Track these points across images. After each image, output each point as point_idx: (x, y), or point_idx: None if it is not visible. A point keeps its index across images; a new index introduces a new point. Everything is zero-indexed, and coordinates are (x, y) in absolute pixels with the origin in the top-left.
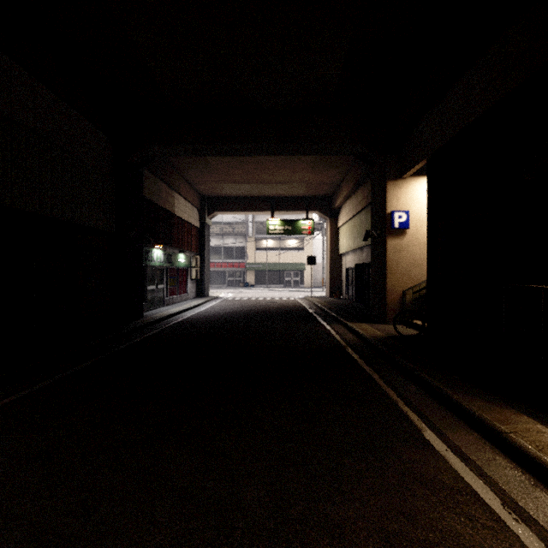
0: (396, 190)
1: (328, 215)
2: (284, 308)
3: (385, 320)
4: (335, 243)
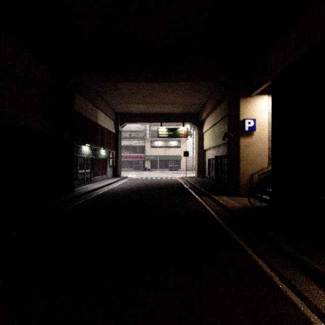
0: (246, 104)
1: (196, 125)
2: (169, 185)
3: (239, 194)
4: (201, 143)
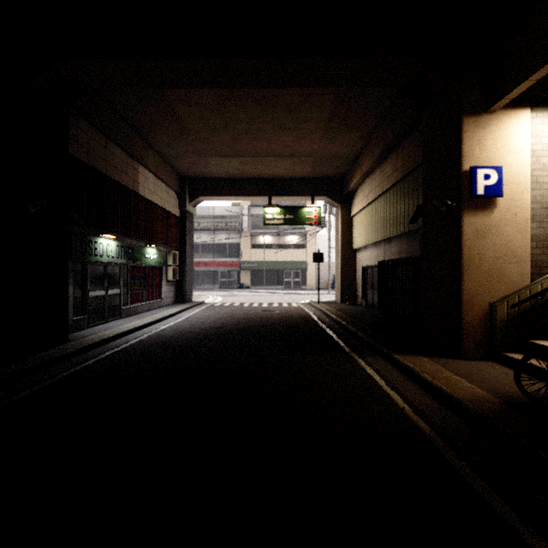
0: (478, 132)
1: (339, 201)
2: (286, 321)
3: (460, 352)
4: (347, 236)
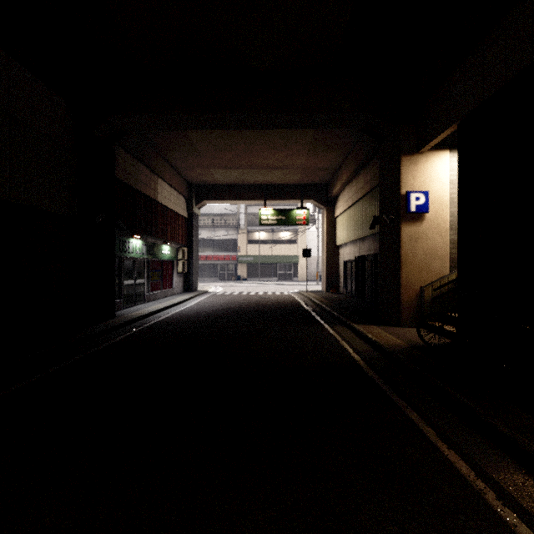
0: (412, 167)
1: (324, 204)
2: (278, 305)
3: (399, 322)
4: (331, 234)
